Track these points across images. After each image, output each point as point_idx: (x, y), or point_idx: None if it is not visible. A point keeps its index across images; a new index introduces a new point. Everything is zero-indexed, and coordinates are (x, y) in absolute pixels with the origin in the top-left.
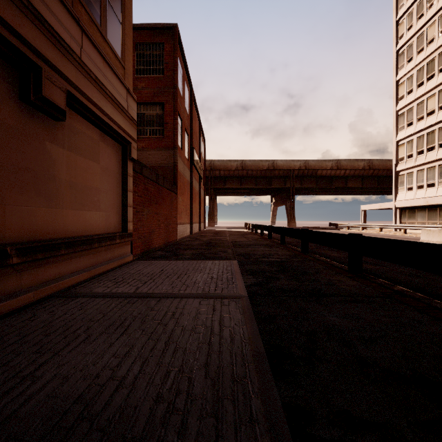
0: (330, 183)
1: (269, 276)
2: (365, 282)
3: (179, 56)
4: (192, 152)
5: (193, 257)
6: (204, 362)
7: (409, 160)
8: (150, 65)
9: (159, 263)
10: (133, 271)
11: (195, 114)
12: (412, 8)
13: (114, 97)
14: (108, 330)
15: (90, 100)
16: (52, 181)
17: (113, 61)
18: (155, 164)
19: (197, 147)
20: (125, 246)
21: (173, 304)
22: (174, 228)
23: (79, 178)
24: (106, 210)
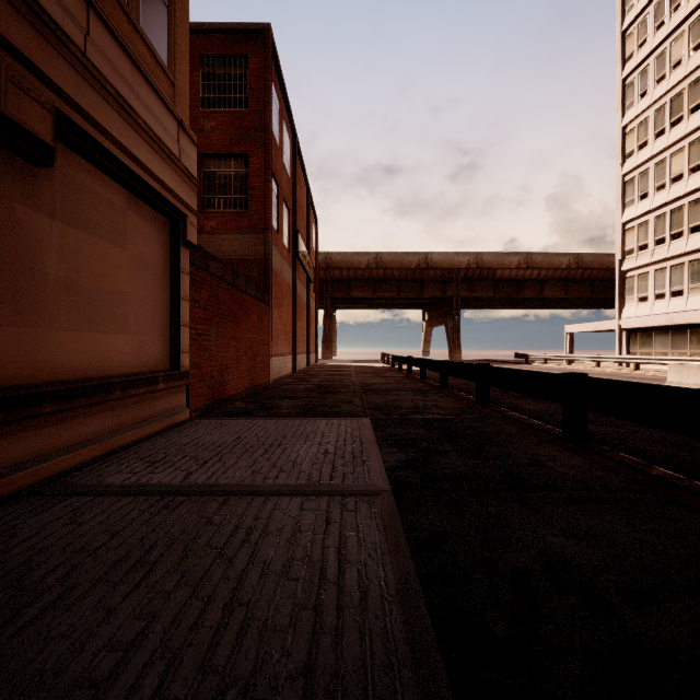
0: (516, 290)
1: (427, 449)
2: (597, 460)
3: (274, 80)
4: (295, 239)
5: (295, 412)
6: (302, 662)
7: (643, 254)
8: (225, 92)
9: (234, 424)
10: (187, 439)
11: (301, 176)
12: (647, 12)
13: (154, 133)
14: (110, 574)
15: (104, 132)
16: (27, 277)
17: (152, 70)
18: (234, 257)
19: (305, 230)
20: (175, 394)
21: (249, 510)
22: (265, 362)
23: (84, 274)
24: (139, 333)
